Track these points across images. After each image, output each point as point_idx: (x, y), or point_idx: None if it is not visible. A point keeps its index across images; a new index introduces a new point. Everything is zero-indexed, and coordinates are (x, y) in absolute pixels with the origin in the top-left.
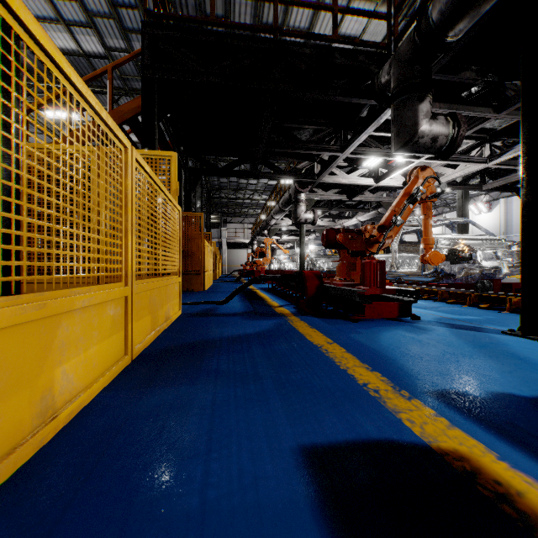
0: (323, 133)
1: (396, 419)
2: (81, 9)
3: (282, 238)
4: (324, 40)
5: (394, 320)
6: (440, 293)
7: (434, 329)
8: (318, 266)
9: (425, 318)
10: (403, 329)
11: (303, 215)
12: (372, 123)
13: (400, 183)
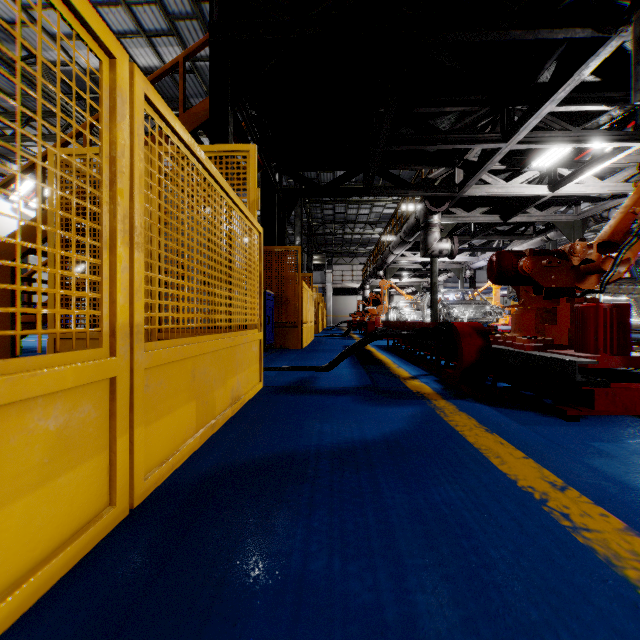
0: (473, 116)
1: None
2: (161, 14)
3: (401, 280)
4: None
5: None
6: None
7: None
8: (455, 316)
9: None
10: None
11: (437, 245)
12: (568, 80)
13: (592, 189)
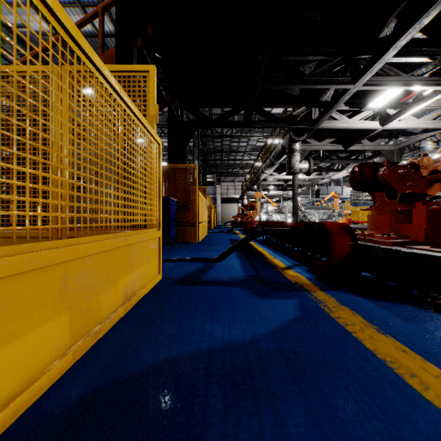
0: (330, 63)
1: None
2: None
3: (269, 192)
4: None
5: None
6: None
7: None
8: (309, 218)
9: None
10: None
11: (298, 165)
12: (410, 28)
13: (411, 125)
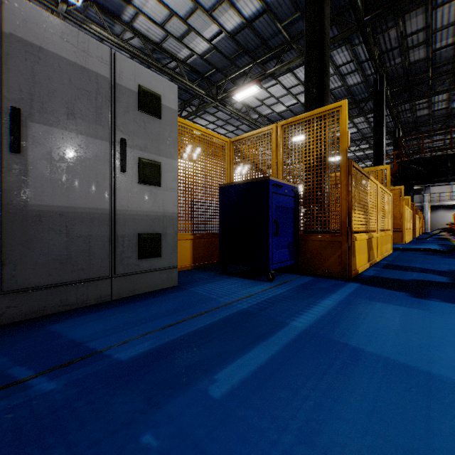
0: None
1: (452, 244)
2: (352, 124)
3: None
4: None
5: None
6: None
7: None
8: None
9: None
10: None
11: None
12: None
13: None
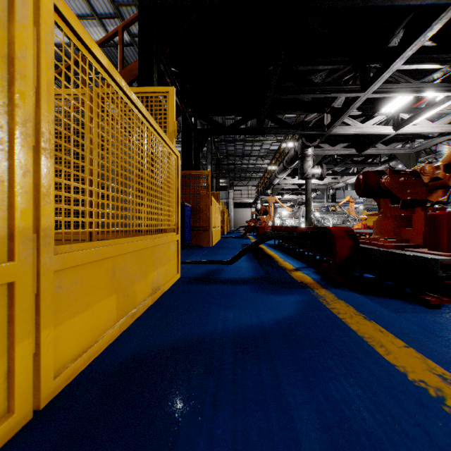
0: (340, 72)
1: None
2: (109, 1)
3: (283, 197)
4: None
5: None
6: None
7: None
8: (323, 223)
9: None
10: None
11: (311, 170)
12: (415, 41)
13: (425, 129)
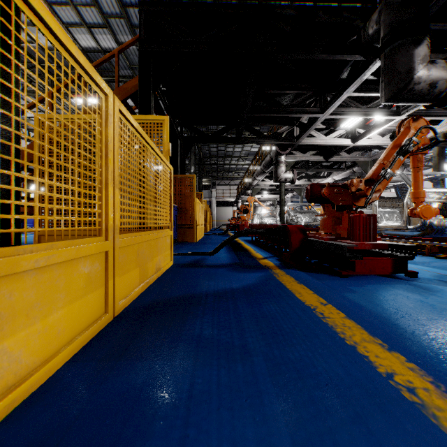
0: (303, 96)
1: None
2: (98, 13)
3: (262, 197)
4: (307, 2)
5: (387, 277)
6: (427, 248)
7: (440, 290)
8: (296, 221)
9: (421, 275)
10: (403, 288)
11: (283, 175)
12: (355, 81)
13: (377, 142)
